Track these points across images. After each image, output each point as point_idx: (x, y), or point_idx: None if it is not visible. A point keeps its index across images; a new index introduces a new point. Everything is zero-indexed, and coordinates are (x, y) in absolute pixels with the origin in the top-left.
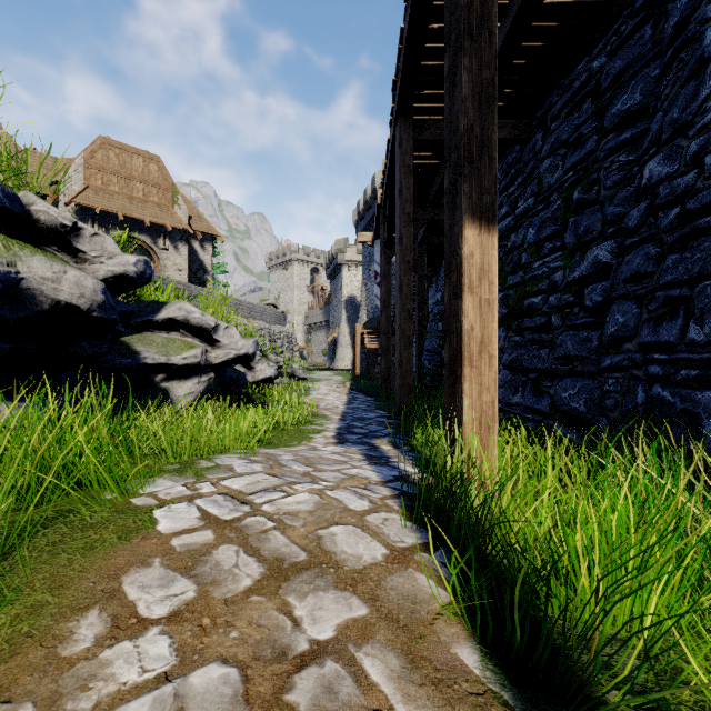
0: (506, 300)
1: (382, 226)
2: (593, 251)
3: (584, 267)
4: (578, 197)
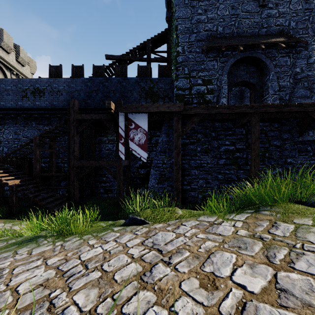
0: (245, 173)
1: (180, 123)
2: (278, 169)
3: (276, 172)
4: (268, 155)
